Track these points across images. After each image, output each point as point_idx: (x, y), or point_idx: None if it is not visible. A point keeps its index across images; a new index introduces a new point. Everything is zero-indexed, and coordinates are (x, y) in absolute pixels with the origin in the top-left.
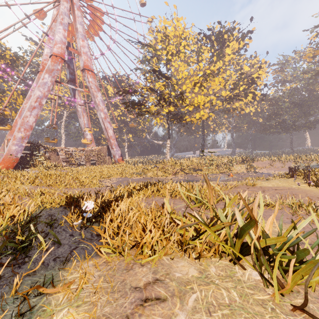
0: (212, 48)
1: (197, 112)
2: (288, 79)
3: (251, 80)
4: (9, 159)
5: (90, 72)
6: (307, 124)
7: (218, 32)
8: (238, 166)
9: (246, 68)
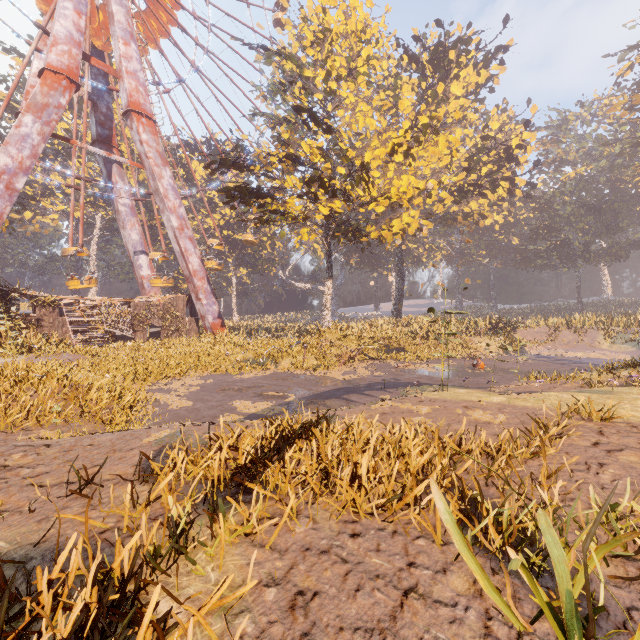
0: (423, 80)
1: (394, 217)
2: (573, 155)
3: (505, 153)
4: None
5: (144, 119)
6: (613, 250)
7: (433, 46)
8: (483, 339)
9: (495, 125)
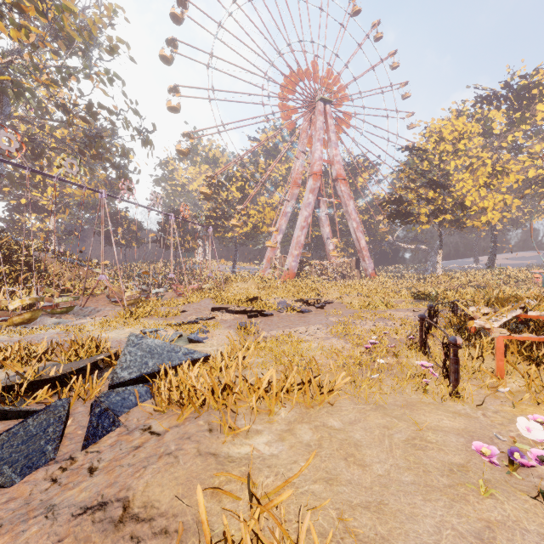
0: (509, 113)
1: (482, 215)
2: None
3: None
4: (291, 274)
5: (343, 181)
6: None
7: (521, 82)
8: None
9: None
